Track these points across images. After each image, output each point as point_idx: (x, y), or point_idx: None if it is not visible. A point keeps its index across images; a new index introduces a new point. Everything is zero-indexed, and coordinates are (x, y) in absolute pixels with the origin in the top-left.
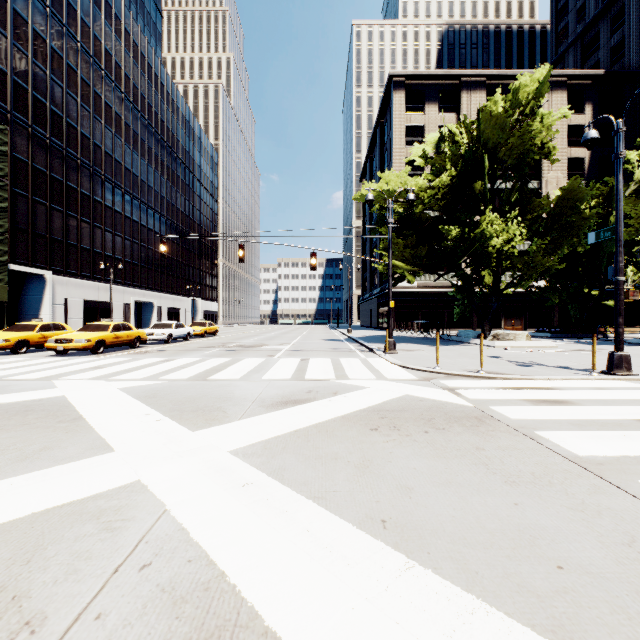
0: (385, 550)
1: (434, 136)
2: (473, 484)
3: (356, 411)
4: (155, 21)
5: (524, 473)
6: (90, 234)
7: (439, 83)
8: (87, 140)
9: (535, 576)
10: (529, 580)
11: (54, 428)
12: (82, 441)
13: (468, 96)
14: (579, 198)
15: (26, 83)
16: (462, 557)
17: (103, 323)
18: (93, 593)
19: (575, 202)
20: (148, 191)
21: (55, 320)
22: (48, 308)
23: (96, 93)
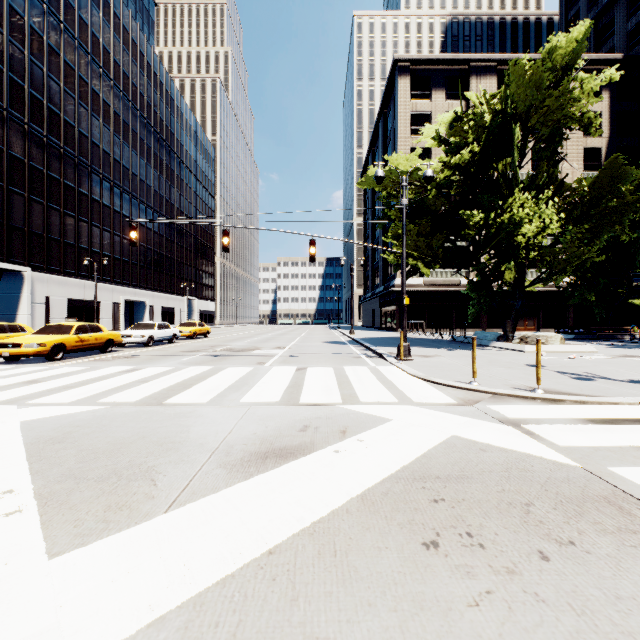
0: None
1: (447, 115)
2: None
3: (383, 480)
4: (148, 8)
5: None
6: (75, 228)
7: (447, 68)
8: (71, 128)
9: None
10: None
11: None
12: None
13: (477, 82)
14: (622, 178)
15: (0, 62)
16: None
17: (65, 324)
18: None
19: (617, 183)
20: (140, 185)
21: (34, 320)
22: (26, 307)
23: (82, 78)
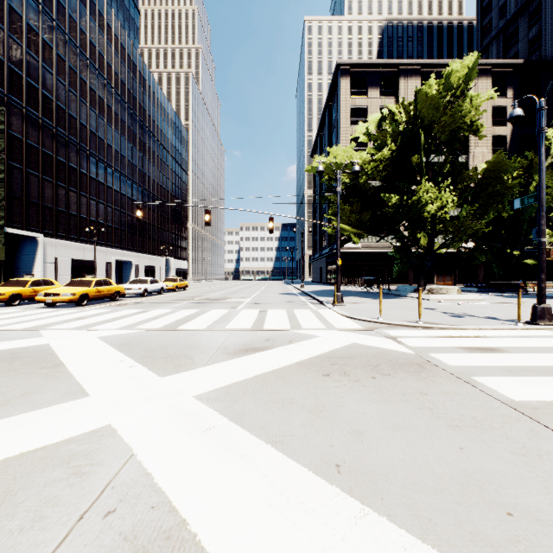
0: (340, 496)
1: (376, 116)
2: (420, 428)
3: (309, 358)
4: (133, 17)
5: (466, 417)
6: (77, 202)
7: (380, 71)
8: (74, 120)
9: (486, 523)
10: (481, 528)
11: (36, 374)
12: (60, 386)
13: (405, 82)
14: (503, 170)
15: (21, 70)
16: (414, 503)
17: (87, 279)
18: (57, 542)
19: (500, 173)
20: (127, 164)
21: (46, 276)
22: (40, 266)
23: (82, 79)
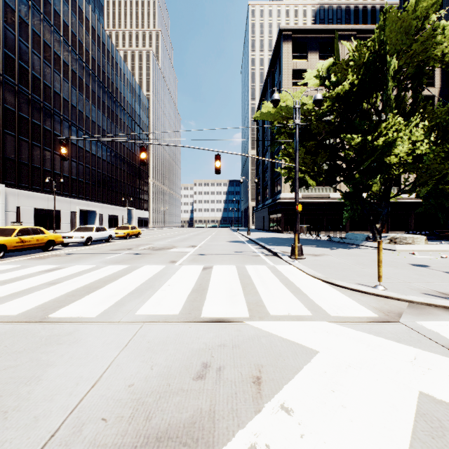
0: None
1: (324, 63)
2: None
3: None
4: None
5: None
6: (40, 155)
7: (319, 36)
8: (38, 80)
9: None
10: None
11: None
12: None
13: (342, 46)
14: None
15: None
16: None
17: (9, 227)
18: None
19: None
20: (91, 125)
21: (8, 224)
22: (1, 214)
23: (46, 43)
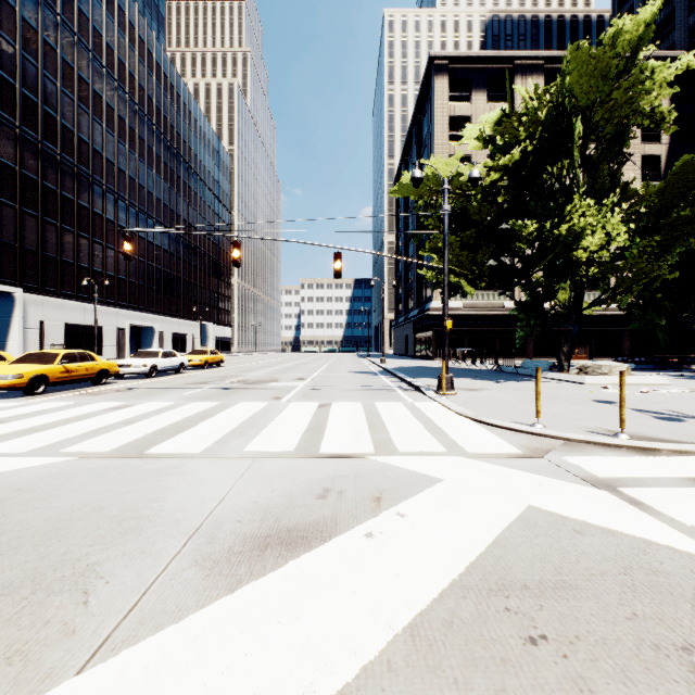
0: None
1: (492, 114)
2: None
3: (442, 592)
4: (157, 3)
5: None
6: (74, 245)
7: (488, 67)
8: (70, 133)
9: None
10: None
11: None
12: None
13: (523, 82)
14: None
15: None
16: None
17: (50, 351)
18: None
19: (692, 188)
20: (148, 198)
21: (27, 347)
22: (17, 333)
23: (81, 78)
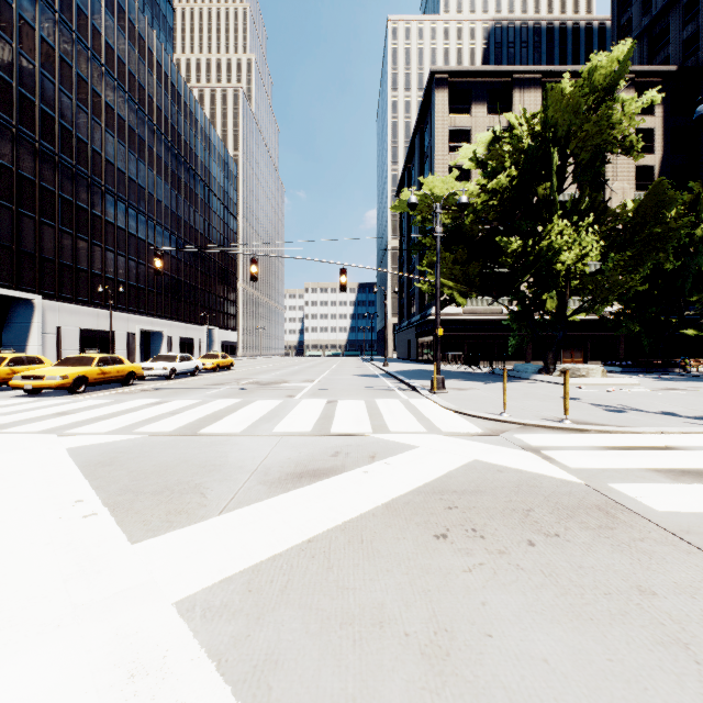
0: None
1: (486, 135)
2: None
3: (406, 493)
4: (165, 14)
5: None
6: (88, 253)
7: (488, 81)
8: (84, 145)
9: None
10: None
11: None
12: None
13: (521, 95)
14: (666, 204)
15: (10, 76)
16: None
17: (86, 356)
18: None
19: (661, 209)
20: (156, 205)
21: (45, 352)
22: (37, 338)
23: (95, 92)
